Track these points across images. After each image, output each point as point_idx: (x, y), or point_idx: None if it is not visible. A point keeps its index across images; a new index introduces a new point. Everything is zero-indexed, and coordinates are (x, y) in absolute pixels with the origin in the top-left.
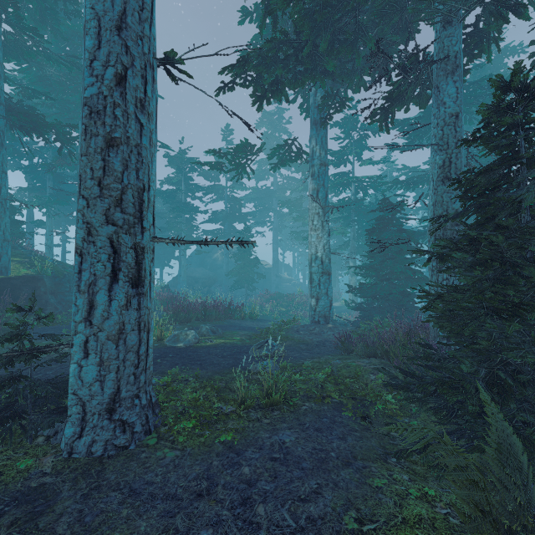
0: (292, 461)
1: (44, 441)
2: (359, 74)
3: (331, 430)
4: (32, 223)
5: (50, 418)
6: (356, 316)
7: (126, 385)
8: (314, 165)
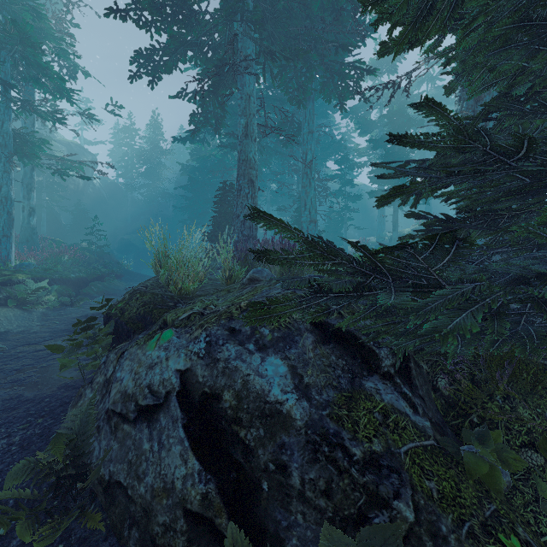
0: None
1: None
2: None
3: None
4: None
5: None
6: None
7: None
8: None
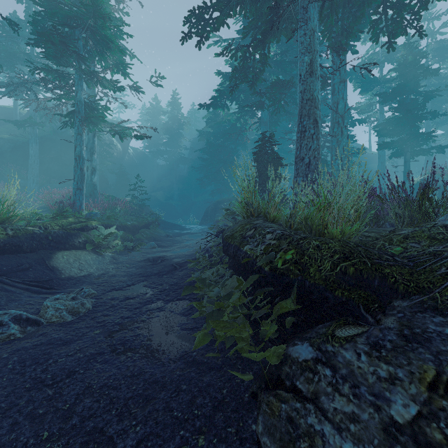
0: None
1: None
2: None
3: None
4: None
5: None
6: None
7: None
8: None
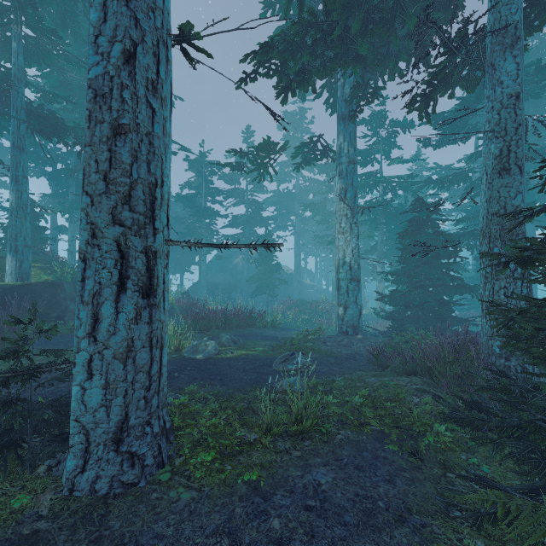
0: (332, 511)
1: (45, 472)
2: (394, 60)
3: (374, 468)
4: (55, 229)
5: (50, 447)
6: (384, 325)
7: (135, 411)
8: (342, 163)
